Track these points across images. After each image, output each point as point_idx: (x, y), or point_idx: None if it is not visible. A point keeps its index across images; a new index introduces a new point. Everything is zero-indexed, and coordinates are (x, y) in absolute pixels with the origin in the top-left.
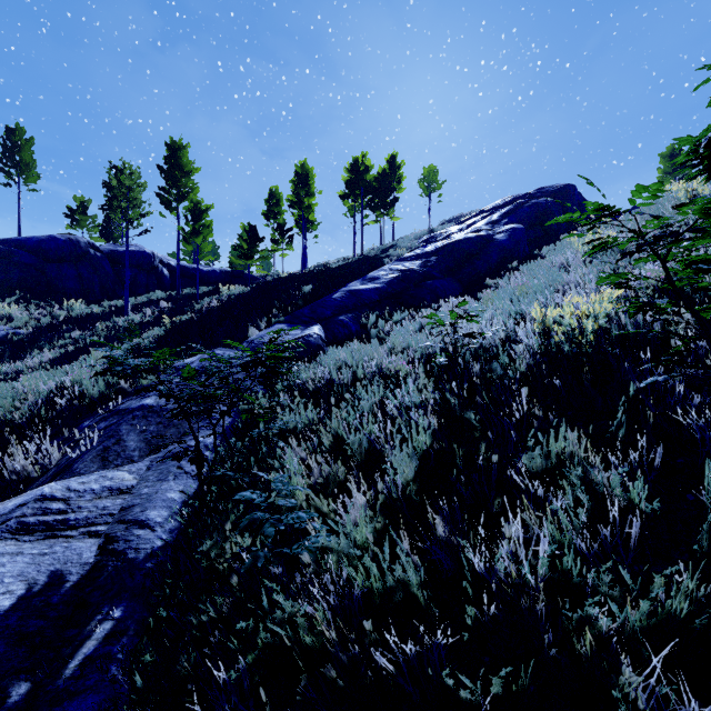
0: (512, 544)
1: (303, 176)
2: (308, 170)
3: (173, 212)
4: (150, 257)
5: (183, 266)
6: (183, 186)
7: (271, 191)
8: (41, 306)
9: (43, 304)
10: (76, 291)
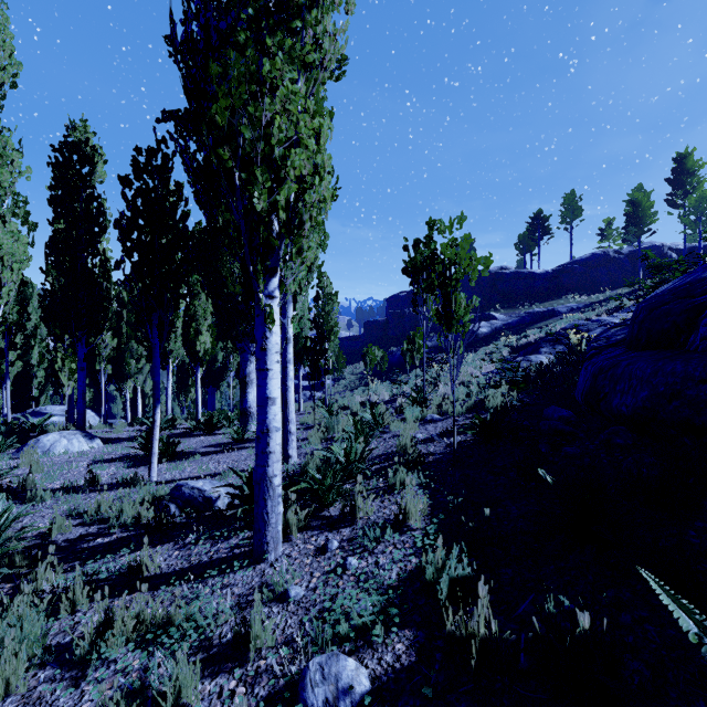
0: None
1: None
2: None
3: (680, 208)
4: (659, 248)
5: (692, 246)
6: (688, 184)
7: None
8: (589, 293)
9: (590, 292)
10: (606, 283)
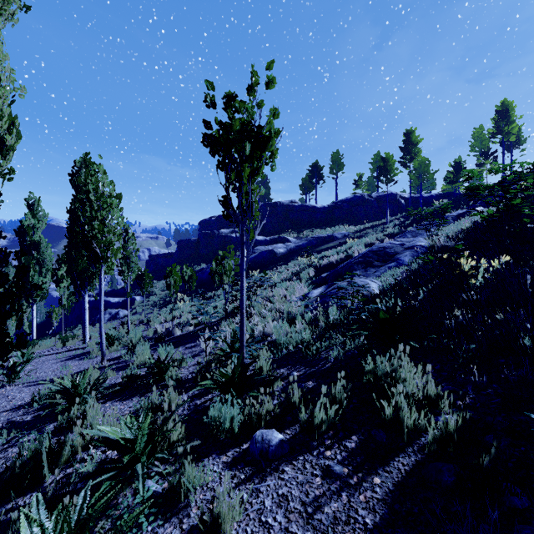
0: (472, 218)
1: (503, 111)
2: (507, 105)
3: (407, 168)
4: (394, 195)
5: (412, 196)
6: (413, 152)
7: (476, 129)
8: (353, 224)
9: (354, 224)
10: (363, 217)
